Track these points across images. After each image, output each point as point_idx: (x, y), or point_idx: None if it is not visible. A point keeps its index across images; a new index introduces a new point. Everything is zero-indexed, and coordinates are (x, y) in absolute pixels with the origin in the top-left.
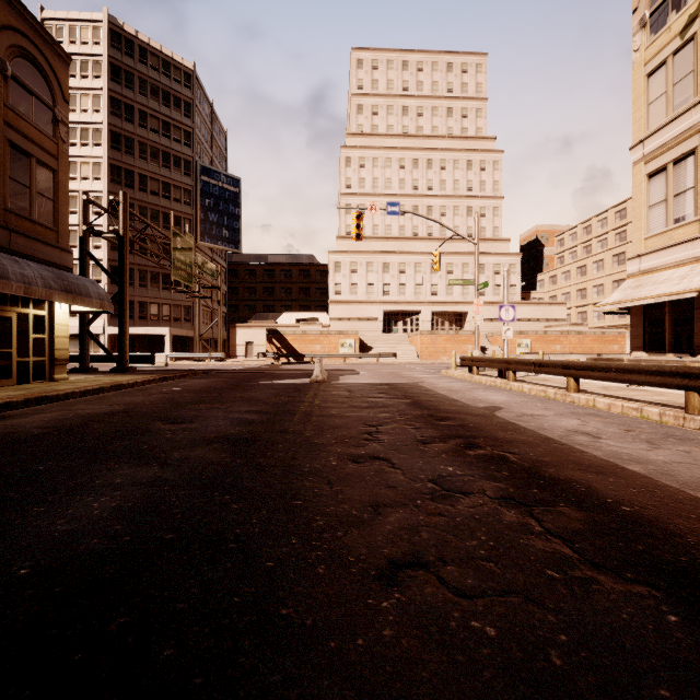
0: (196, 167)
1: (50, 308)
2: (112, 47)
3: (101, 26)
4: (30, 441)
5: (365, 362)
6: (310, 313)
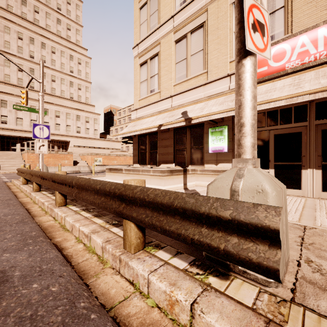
0: None
1: None
2: None
3: None
4: None
5: None
6: None
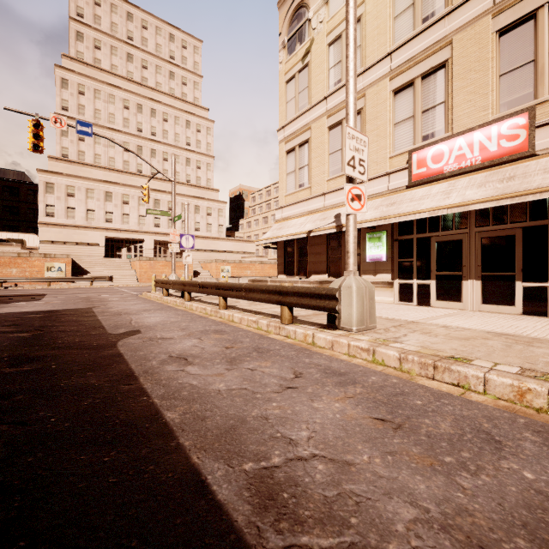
0: None
1: None
2: None
3: None
4: None
5: (76, 286)
6: (13, 233)
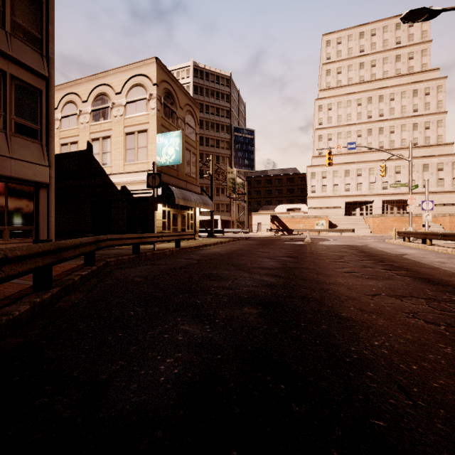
0: (231, 128)
1: (194, 210)
2: (194, 77)
3: (189, 68)
4: (228, 254)
5: (332, 235)
6: (294, 205)
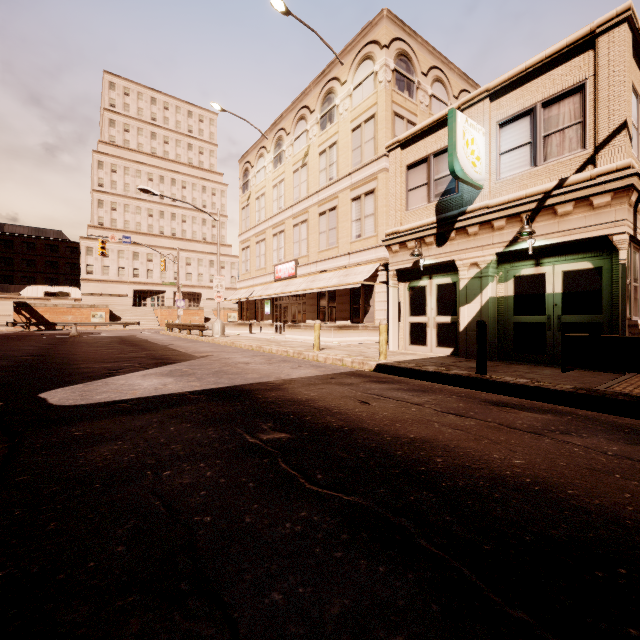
0: None
1: None
2: None
3: None
4: None
5: (114, 329)
6: (59, 287)
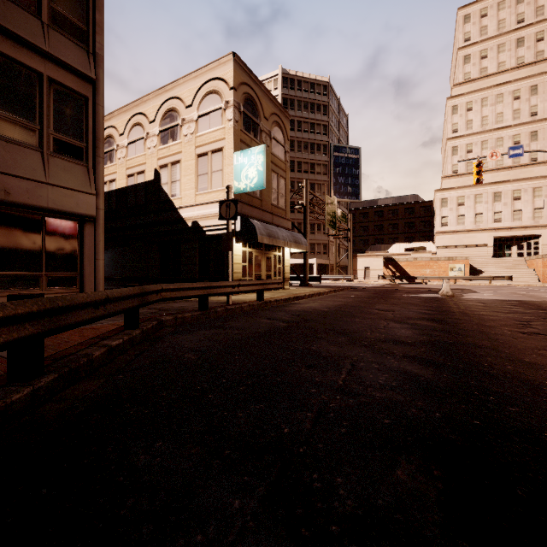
0: (330, 148)
1: (283, 251)
2: (283, 88)
3: (277, 78)
4: (331, 312)
5: (476, 284)
6: (416, 243)
